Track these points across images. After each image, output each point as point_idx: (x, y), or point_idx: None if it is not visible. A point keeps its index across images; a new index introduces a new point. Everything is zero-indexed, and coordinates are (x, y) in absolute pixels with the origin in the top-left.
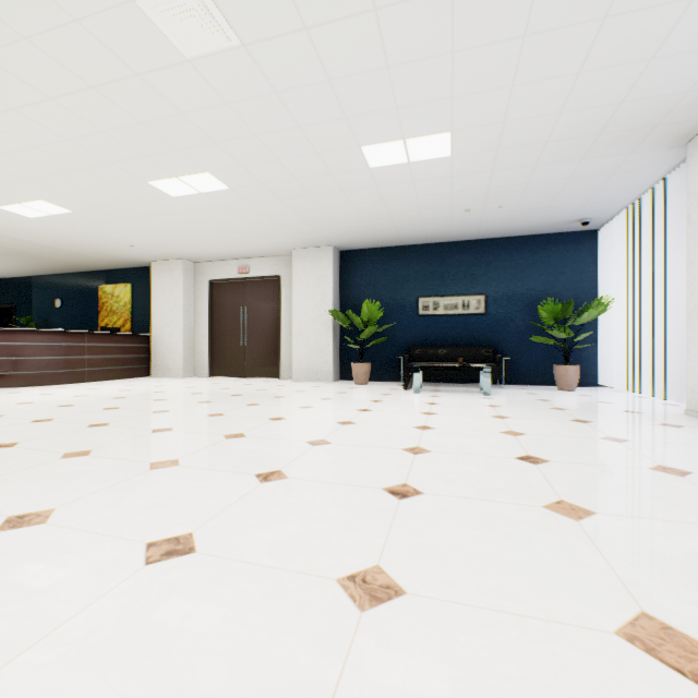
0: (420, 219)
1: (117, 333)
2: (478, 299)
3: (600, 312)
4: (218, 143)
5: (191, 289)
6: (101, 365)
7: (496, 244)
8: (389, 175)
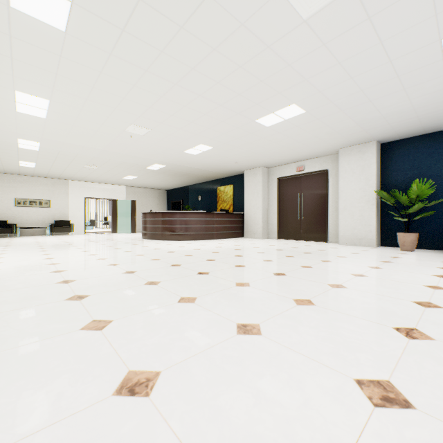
0: None
1: (228, 212)
2: None
3: None
4: (307, 79)
5: (266, 185)
6: (221, 230)
7: None
8: None
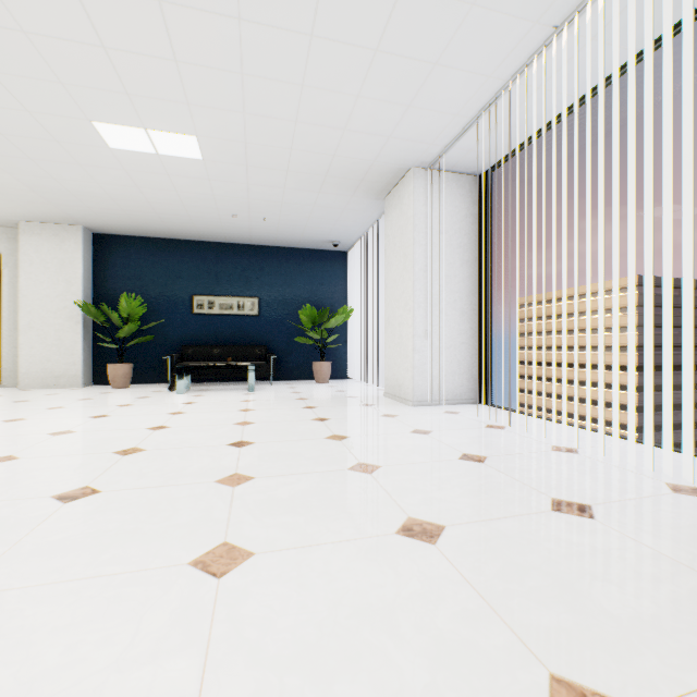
0: (188, 215)
1: None
2: (253, 301)
3: (345, 318)
4: None
5: None
6: None
7: (269, 252)
8: (138, 161)
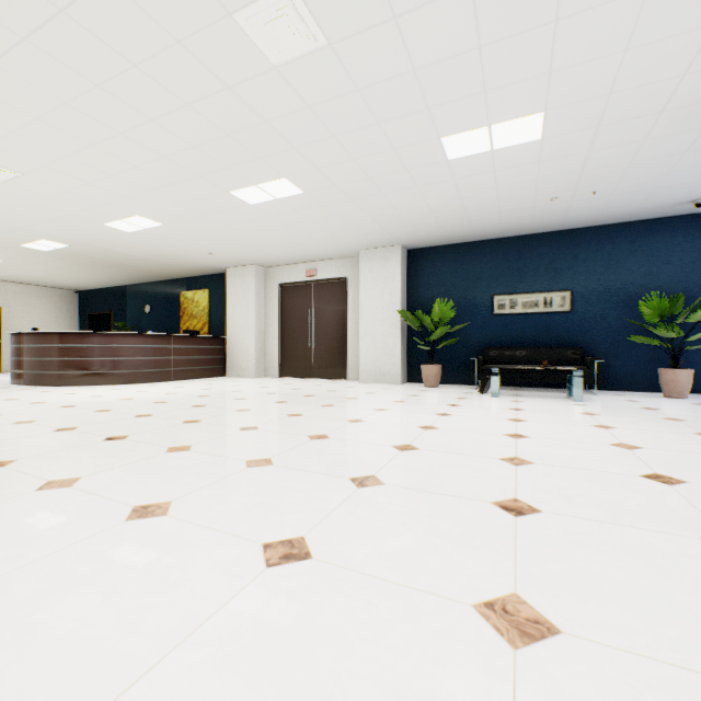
0: (498, 212)
1: (197, 335)
2: (562, 295)
3: None
4: (297, 148)
5: (262, 293)
6: (185, 366)
7: (584, 234)
8: (469, 165)
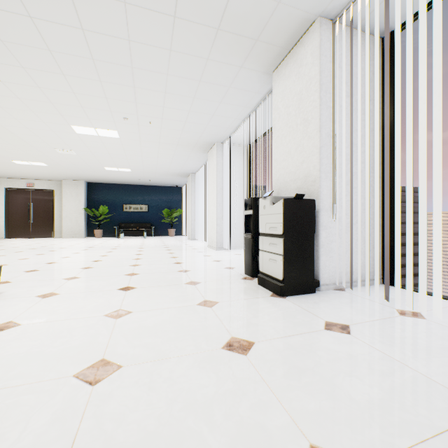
0: (123, 179)
1: None
2: (146, 206)
3: (180, 213)
4: (55, 160)
5: None
6: None
7: (152, 188)
8: (113, 171)
